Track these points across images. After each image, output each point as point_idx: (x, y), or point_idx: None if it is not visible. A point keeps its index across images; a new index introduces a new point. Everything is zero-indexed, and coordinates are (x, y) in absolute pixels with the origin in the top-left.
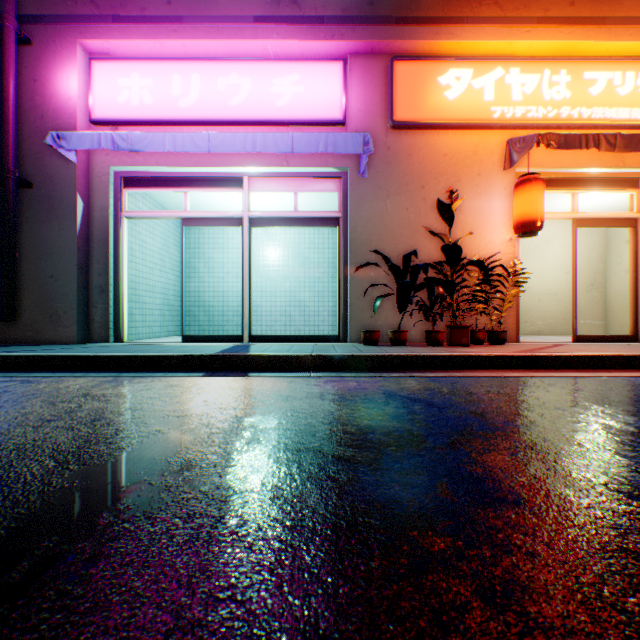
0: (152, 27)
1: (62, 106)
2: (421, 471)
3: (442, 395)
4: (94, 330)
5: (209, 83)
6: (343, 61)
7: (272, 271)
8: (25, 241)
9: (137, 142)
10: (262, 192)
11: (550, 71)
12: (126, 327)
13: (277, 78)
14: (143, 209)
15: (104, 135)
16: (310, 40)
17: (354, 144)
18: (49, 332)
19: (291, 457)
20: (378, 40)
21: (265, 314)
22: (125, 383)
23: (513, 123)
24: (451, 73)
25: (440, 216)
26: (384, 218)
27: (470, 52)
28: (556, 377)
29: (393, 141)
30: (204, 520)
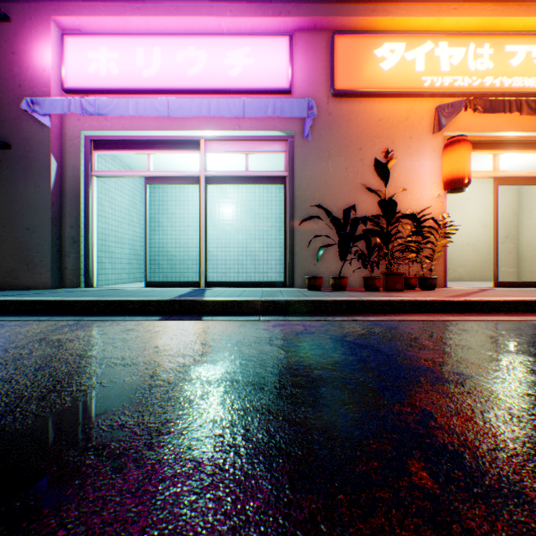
0: (118, 5)
1: (37, 76)
2: (386, 441)
3: (387, 340)
4: (67, 277)
5: (169, 55)
6: (289, 36)
7: (227, 225)
8: (4, 197)
9: (103, 107)
10: (217, 154)
11: (475, 44)
12: (96, 274)
13: (230, 51)
14: (112, 170)
15: (73, 101)
16: (260, 17)
17: (299, 109)
18: (26, 278)
19: (237, 420)
20: (320, 17)
21: (220, 263)
22: (84, 327)
23: (442, 91)
24: (386, 46)
25: (377, 174)
26: (326, 176)
27: (403, 28)
28: (490, 321)
29: (334, 108)
30: (117, 529)
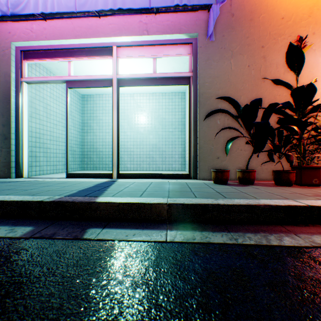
0: None
1: None
2: None
3: None
4: None
5: None
6: None
7: (140, 128)
8: None
9: (15, 6)
10: (127, 58)
11: None
12: (26, 166)
13: None
14: None
15: None
16: None
17: None
18: None
19: None
20: None
21: (136, 156)
22: None
23: None
24: None
25: (287, 64)
26: (228, 74)
27: None
28: None
29: (236, 9)
30: None
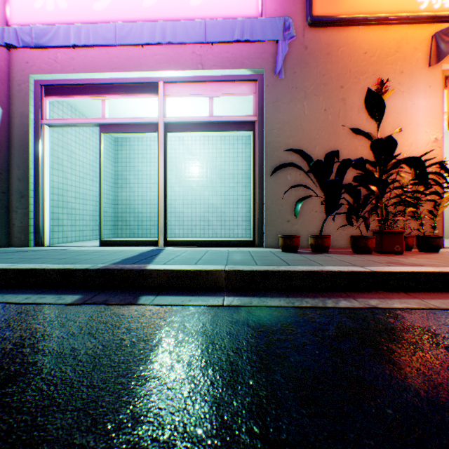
0: None
1: None
2: None
3: None
4: (14, 234)
5: None
6: None
7: (192, 182)
8: None
9: (41, 35)
10: (177, 97)
11: None
12: (47, 231)
13: None
14: None
15: (7, 29)
16: None
17: (273, 30)
18: None
19: None
20: None
21: (186, 219)
22: None
23: (442, 13)
24: None
25: (367, 111)
26: (301, 120)
27: None
28: None
29: (310, 40)
30: None
